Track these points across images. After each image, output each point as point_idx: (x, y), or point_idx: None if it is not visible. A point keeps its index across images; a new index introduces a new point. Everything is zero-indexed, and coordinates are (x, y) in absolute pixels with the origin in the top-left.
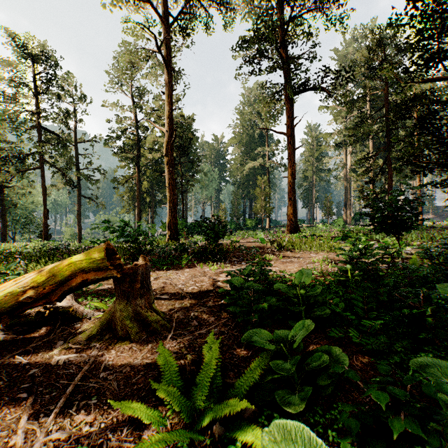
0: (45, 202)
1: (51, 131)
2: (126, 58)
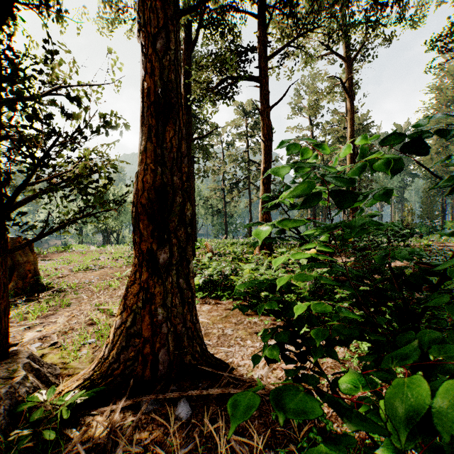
0: (250, 212)
1: (253, 161)
2: (312, 97)
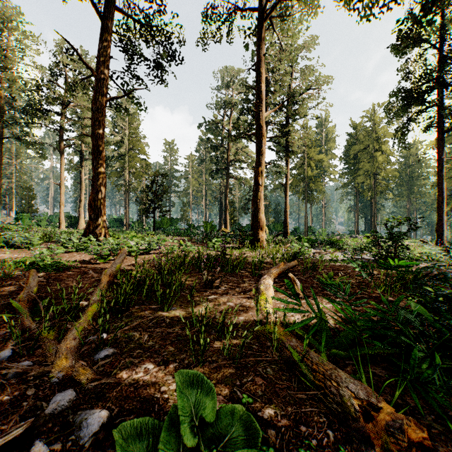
0: None
1: None
2: None
